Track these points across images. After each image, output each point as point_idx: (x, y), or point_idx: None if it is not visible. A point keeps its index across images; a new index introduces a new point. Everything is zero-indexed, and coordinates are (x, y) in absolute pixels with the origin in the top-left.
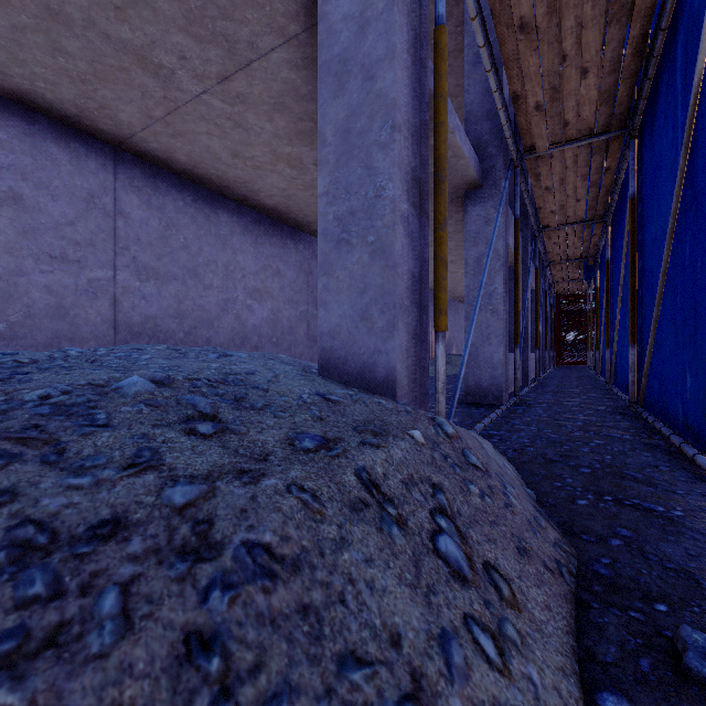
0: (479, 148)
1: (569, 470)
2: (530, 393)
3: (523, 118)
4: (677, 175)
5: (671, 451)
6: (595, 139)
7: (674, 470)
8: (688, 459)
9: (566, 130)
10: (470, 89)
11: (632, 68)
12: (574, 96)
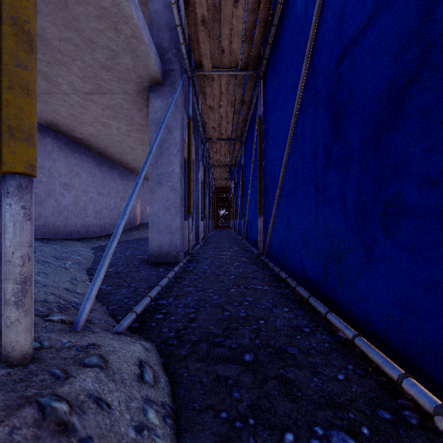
0: (161, 52)
1: (234, 363)
2: (200, 249)
3: (193, 30)
4: (300, 82)
5: (298, 301)
6: (239, 72)
7: (314, 330)
8: (313, 309)
9: (222, 57)
10: (154, 0)
11: (265, 14)
12: (228, 24)
